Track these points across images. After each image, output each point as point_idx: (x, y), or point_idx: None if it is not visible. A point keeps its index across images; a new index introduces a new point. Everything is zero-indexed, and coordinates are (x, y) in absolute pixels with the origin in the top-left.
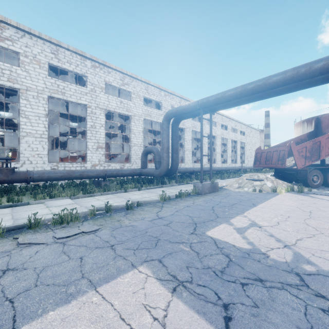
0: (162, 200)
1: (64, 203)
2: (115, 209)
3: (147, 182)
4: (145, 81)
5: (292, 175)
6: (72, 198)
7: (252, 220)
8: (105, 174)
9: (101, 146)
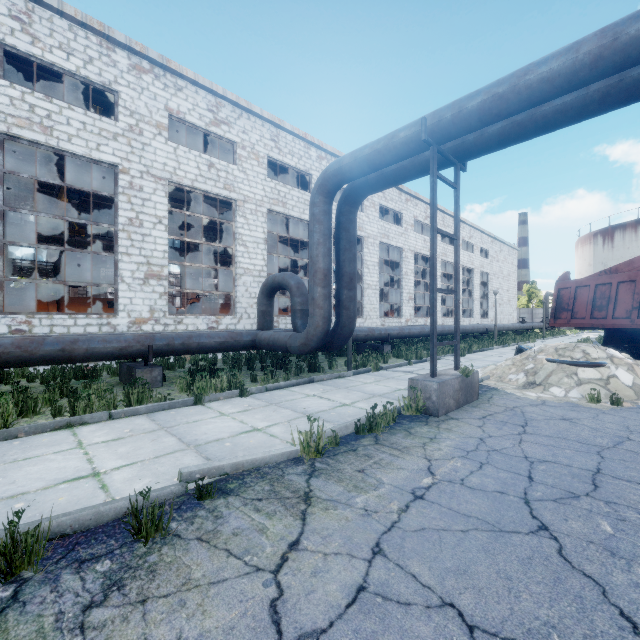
0: (307, 452)
1: None
2: (83, 529)
3: (274, 366)
4: (272, 120)
5: None
6: None
7: None
8: (146, 345)
9: (156, 272)
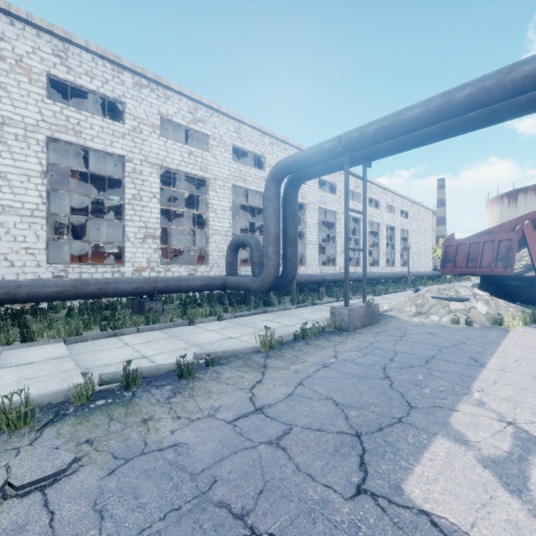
0: (264, 347)
1: (43, 356)
2: (151, 375)
3: (238, 302)
4: (235, 117)
5: (520, 288)
6: (71, 340)
7: (512, 422)
8: (152, 286)
9: (151, 233)
